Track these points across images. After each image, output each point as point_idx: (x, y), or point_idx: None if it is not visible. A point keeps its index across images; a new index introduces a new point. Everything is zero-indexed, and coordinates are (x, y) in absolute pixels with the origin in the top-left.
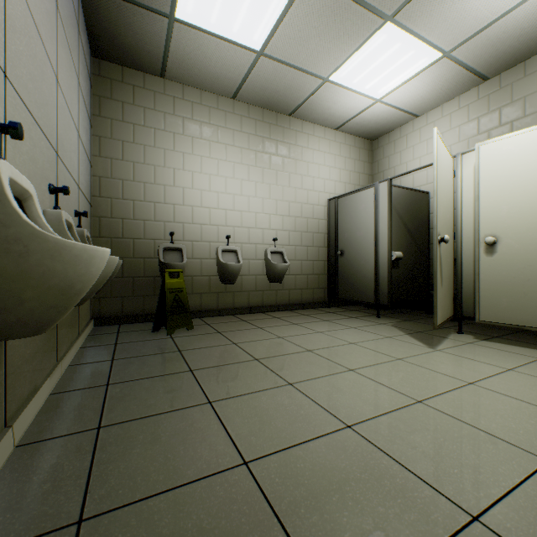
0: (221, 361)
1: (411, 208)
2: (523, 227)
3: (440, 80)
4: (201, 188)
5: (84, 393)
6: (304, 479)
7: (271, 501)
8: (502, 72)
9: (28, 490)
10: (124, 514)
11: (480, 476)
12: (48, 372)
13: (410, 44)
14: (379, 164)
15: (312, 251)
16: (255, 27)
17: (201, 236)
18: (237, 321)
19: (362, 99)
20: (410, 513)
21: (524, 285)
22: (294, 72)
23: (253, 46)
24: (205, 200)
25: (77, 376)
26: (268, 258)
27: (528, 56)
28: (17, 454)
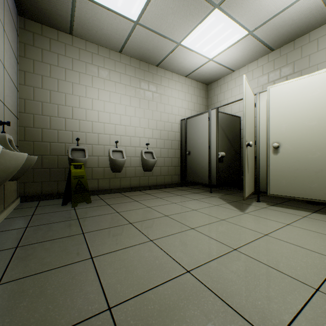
0: (106, 225)
1: (230, 126)
2: (294, 137)
3: (247, 49)
4: (98, 109)
5: None
6: (153, 319)
7: None
8: (281, 46)
9: None
10: None
11: (275, 305)
12: None
13: (229, 24)
14: (212, 99)
15: (171, 151)
16: (132, 4)
17: (98, 141)
18: (121, 197)
19: (201, 58)
20: None
21: (295, 172)
22: (158, 37)
23: (132, 17)
24: (101, 118)
25: None
26: (143, 155)
27: (296, 37)
28: None
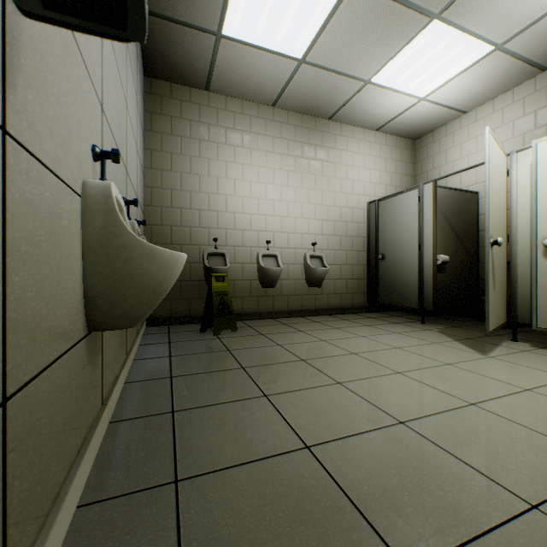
0: (269, 360)
1: (458, 209)
2: None
3: (492, 73)
4: (243, 195)
5: (152, 383)
6: (364, 463)
7: (335, 478)
8: None
9: (128, 455)
10: (211, 479)
11: (539, 472)
12: (122, 364)
13: (458, 40)
14: (422, 164)
15: (351, 255)
16: (298, 36)
17: (243, 241)
18: (277, 324)
19: (405, 98)
20: (468, 498)
21: None
22: (334, 77)
23: (295, 55)
24: (246, 207)
25: (143, 369)
26: (307, 262)
27: None
28: (111, 428)
